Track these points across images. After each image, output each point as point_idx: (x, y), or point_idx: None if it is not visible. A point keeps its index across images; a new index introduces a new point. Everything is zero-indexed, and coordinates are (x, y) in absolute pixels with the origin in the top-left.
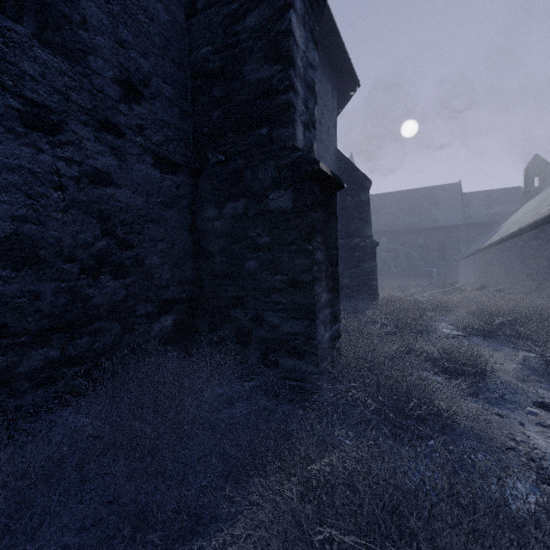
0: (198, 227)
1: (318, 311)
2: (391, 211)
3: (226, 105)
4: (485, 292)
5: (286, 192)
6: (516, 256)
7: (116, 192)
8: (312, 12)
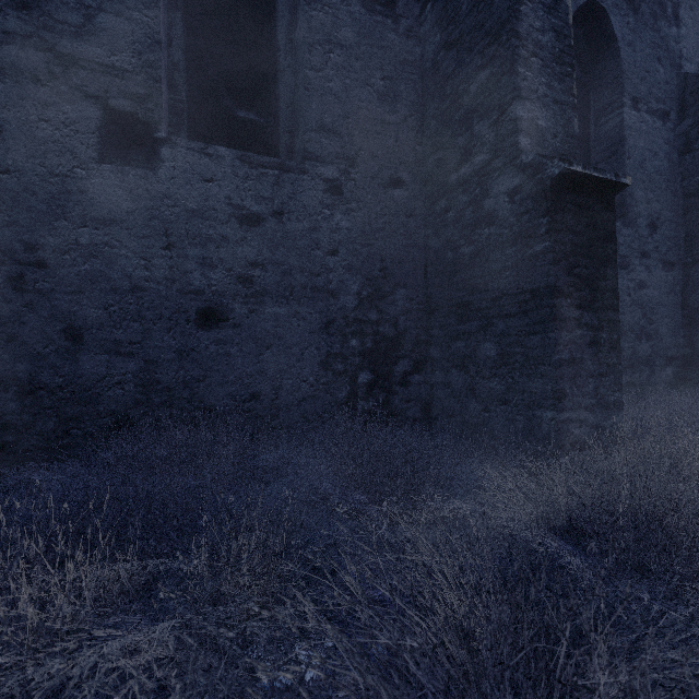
0: (690, 305)
1: None
2: None
3: None
4: None
5: None
6: None
7: (646, 291)
8: None
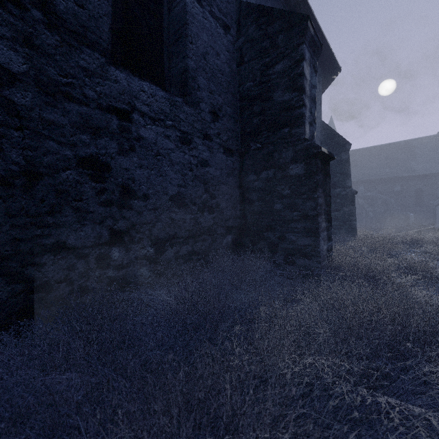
0: (244, 185)
1: (320, 232)
2: (368, 164)
3: (262, 115)
4: None
5: (300, 165)
6: None
7: (209, 169)
8: (314, 55)
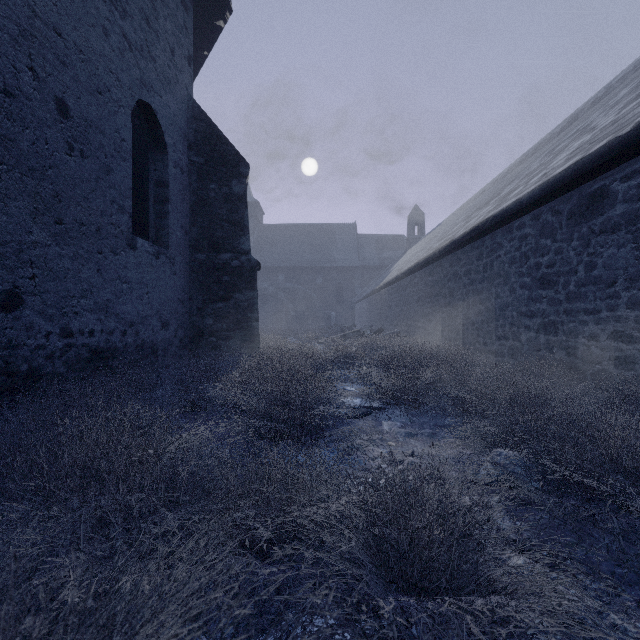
0: None
1: None
2: (290, 246)
3: None
4: (384, 336)
5: None
6: (411, 295)
7: None
8: None
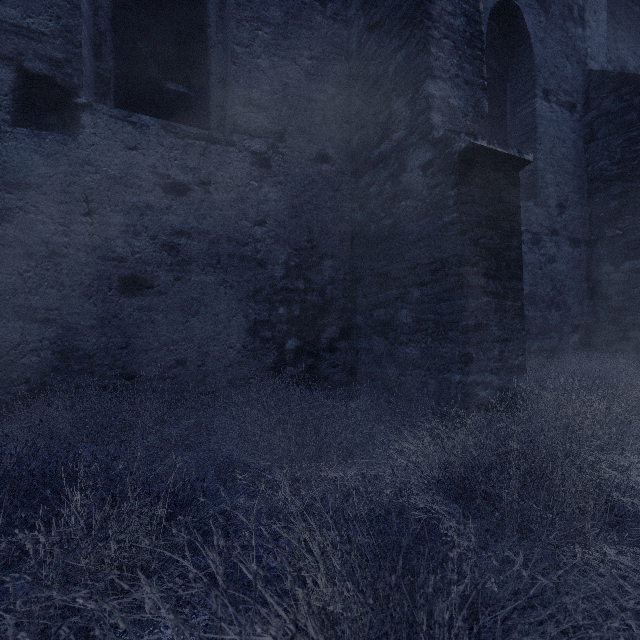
0: (594, 278)
1: None
2: None
3: (624, 198)
4: None
5: None
6: None
7: (556, 265)
8: None
